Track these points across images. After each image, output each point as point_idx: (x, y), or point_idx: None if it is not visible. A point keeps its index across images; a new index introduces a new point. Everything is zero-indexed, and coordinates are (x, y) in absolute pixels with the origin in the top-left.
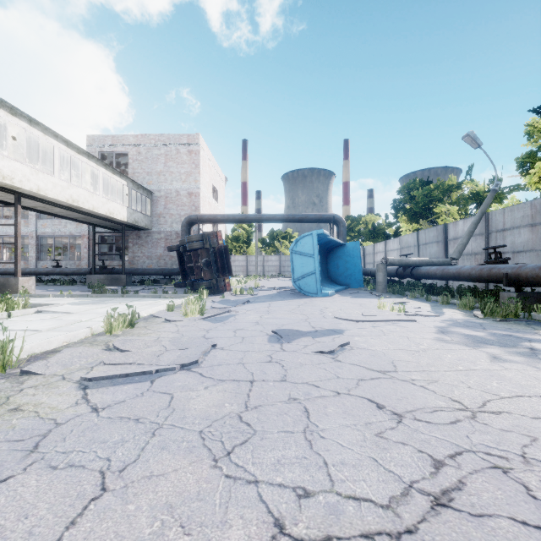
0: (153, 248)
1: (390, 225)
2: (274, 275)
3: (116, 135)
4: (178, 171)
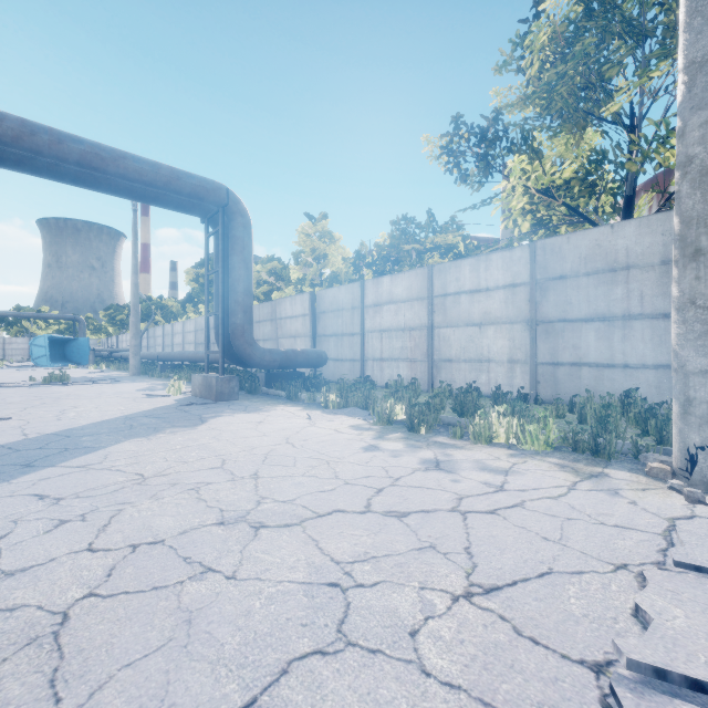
0: None
1: None
2: (21, 359)
3: None
4: None
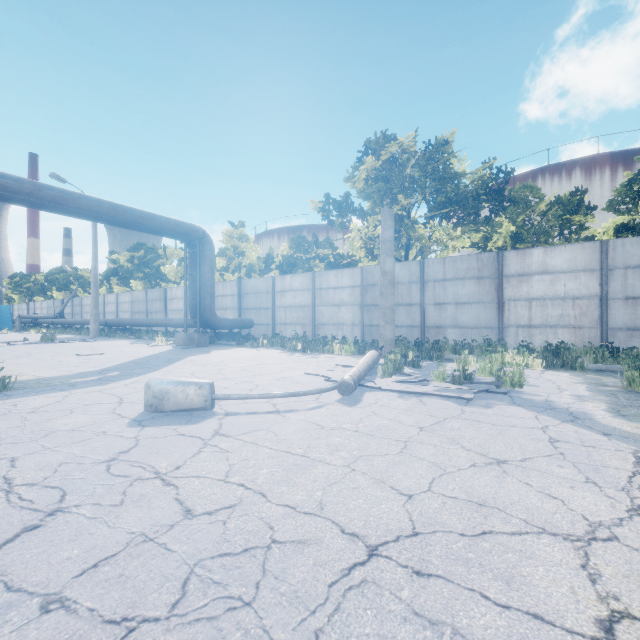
0: None
1: None
2: None
3: None
4: None
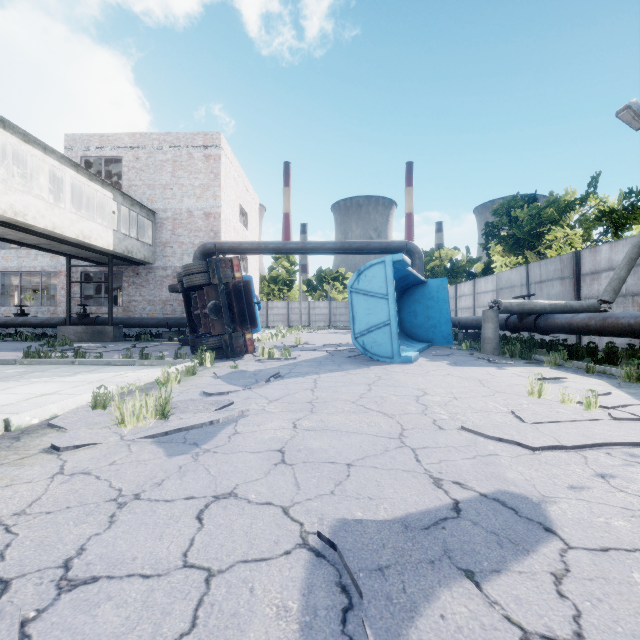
0: (156, 290)
1: (471, 261)
2: (322, 325)
3: (105, 134)
4: (191, 183)
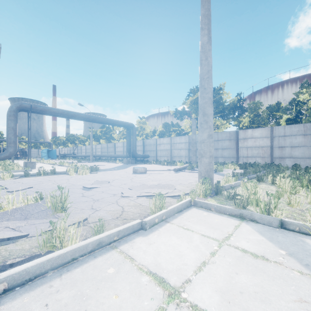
0: None
1: None
2: None
3: None
4: None
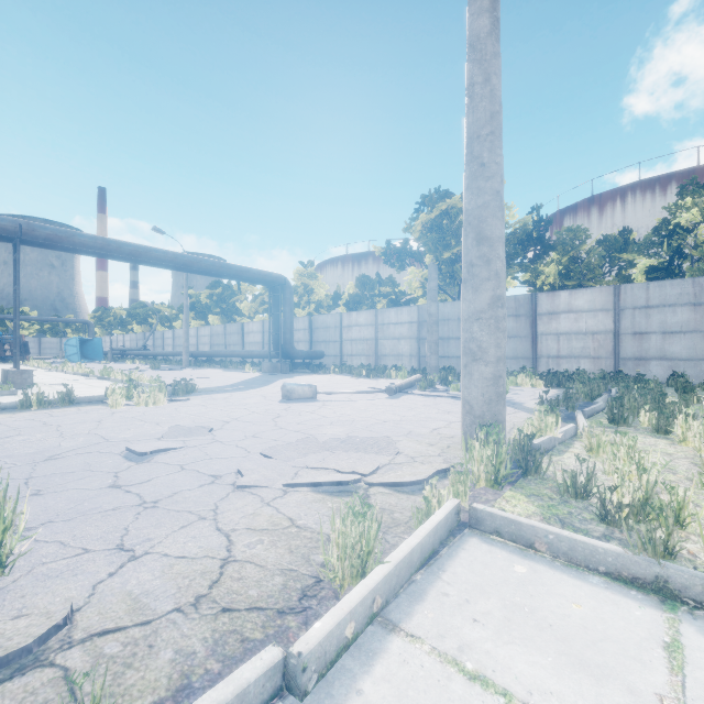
0: None
1: None
2: None
3: None
4: None
